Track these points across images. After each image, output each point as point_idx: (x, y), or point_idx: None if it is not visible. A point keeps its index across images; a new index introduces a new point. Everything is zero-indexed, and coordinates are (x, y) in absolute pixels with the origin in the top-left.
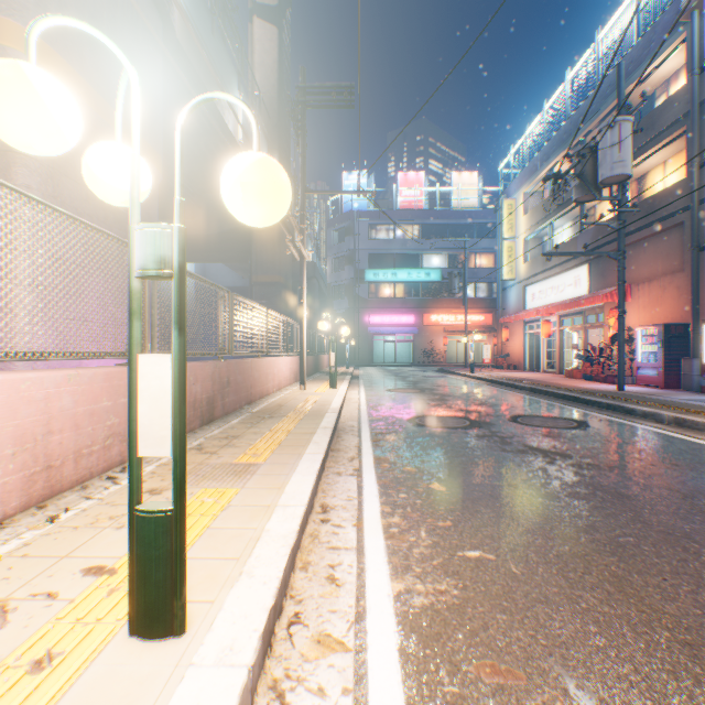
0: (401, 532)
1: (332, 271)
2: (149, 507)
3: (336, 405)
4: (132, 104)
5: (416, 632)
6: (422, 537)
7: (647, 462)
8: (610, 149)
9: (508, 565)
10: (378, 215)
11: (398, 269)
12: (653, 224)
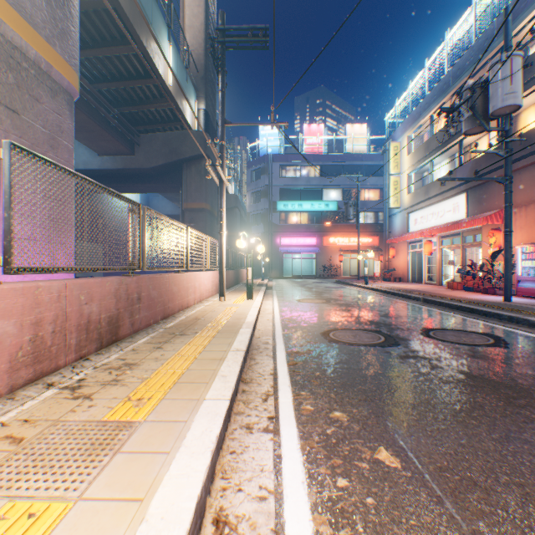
0: None
1: (250, 203)
2: None
3: (251, 319)
4: None
5: None
6: None
7: None
8: (502, 82)
9: None
10: (287, 158)
11: (303, 201)
12: (531, 155)
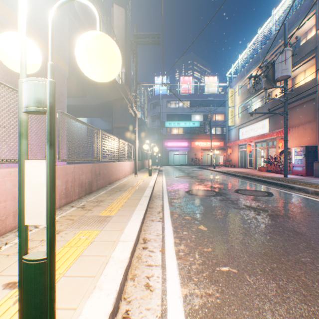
0: (185, 255)
1: (150, 122)
2: (31, 257)
3: (151, 185)
4: (21, 3)
5: None
6: (196, 258)
7: (306, 214)
8: (281, 63)
9: (245, 276)
10: (171, 96)
11: (180, 121)
12: (300, 99)
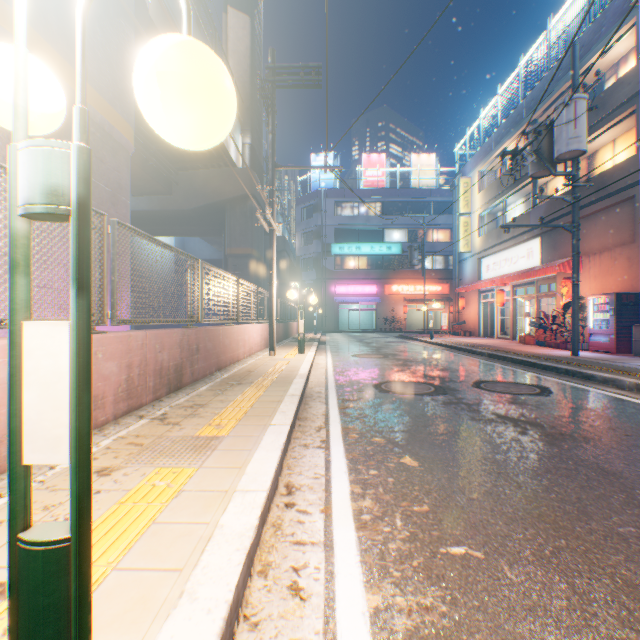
0: (374, 520)
1: (301, 245)
2: (36, 535)
3: (304, 371)
4: None
5: None
6: (398, 526)
7: (621, 432)
8: (566, 125)
9: (500, 567)
10: (343, 193)
11: (361, 243)
12: (604, 198)
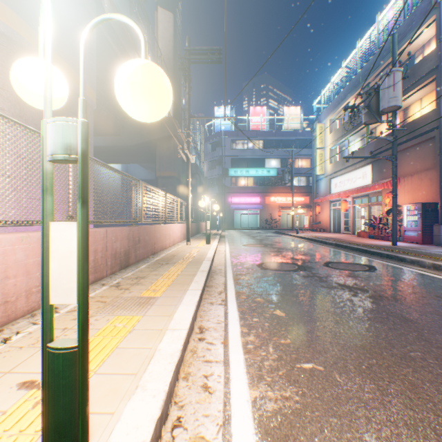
0: (255, 348)
1: (208, 169)
2: (58, 344)
3: (210, 255)
4: (45, 23)
5: (270, 435)
6: (270, 352)
7: (419, 294)
8: (388, 89)
9: (333, 375)
10: (237, 134)
11: (249, 168)
12: (414, 138)
